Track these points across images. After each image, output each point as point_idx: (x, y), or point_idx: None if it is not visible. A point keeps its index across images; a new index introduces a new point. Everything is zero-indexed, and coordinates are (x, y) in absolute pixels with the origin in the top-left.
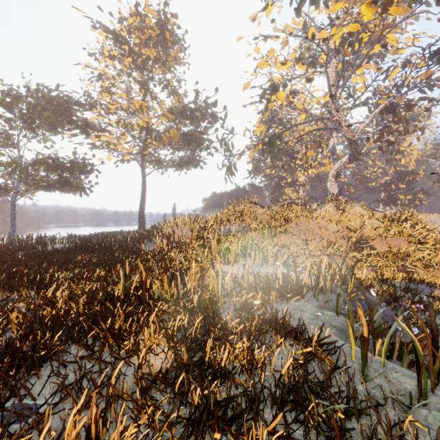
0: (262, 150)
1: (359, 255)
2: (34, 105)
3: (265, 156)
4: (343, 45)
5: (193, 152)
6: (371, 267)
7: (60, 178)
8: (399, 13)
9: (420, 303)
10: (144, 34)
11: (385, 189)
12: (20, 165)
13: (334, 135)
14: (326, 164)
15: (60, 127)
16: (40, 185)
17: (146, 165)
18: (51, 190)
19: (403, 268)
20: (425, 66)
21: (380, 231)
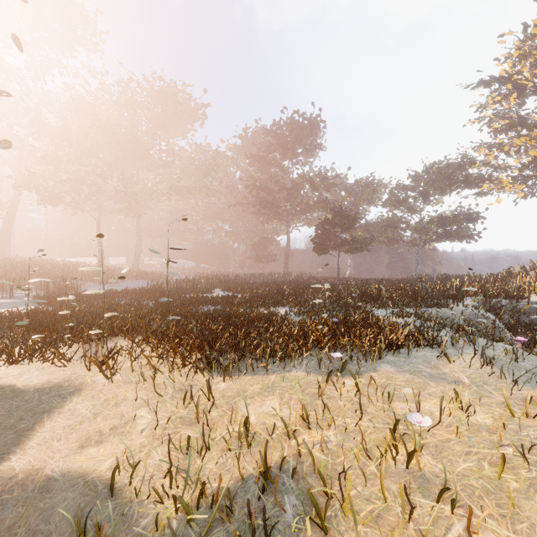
0: None
1: None
2: (428, 180)
3: None
4: None
5: None
6: None
7: (444, 231)
8: None
9: None
10: (533, 56)
11: None
12: (418, 227)
13: None
14: None
15: (448, 188)
16: (432, 238)
17: None
18: (440, 241)
19: None
20: None
21: None
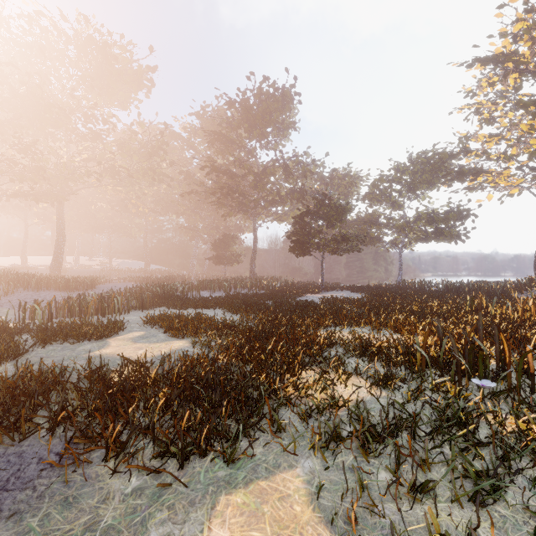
0: None
1: None
2: (414, 172)
3: None
4: None
5: None
6: None
7: (435, 230)
8: None
9: None
10: None
11: None
12: (405, 224)
13: None
14: None
15: (436, 182)
16: (419, 238)
17: None
18: (428, 241)
19: None
20: None
21: None
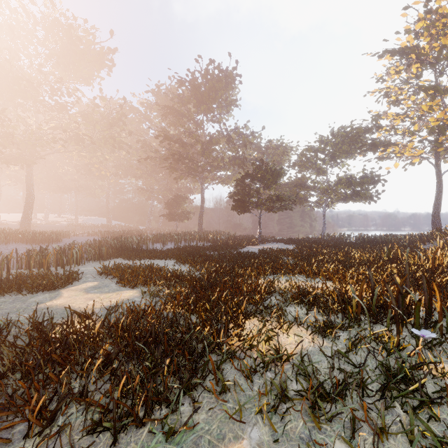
0: None
1: None
2: (335, 143)
3: None
4: None
5: None
6: None
7: (353, 192)
8: None
9: None
10: (435, 28)
11: None
12: (328, 187)
13: None
14: None
15: (353, 152)
16: (339, 199)
17: (444, 160)
18: (346, 201)
19: None
20: None
21: None
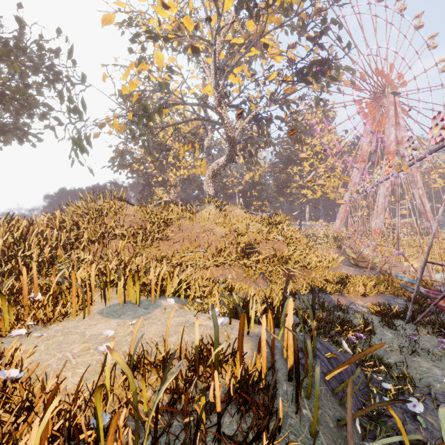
0: (131, 131)
1: (250, 262)
2: None
3: (135, 140)
4: (242, 5)
5: (16, 118)
6: (261, 274)
7: None
8: (274, 21)
9: (347, 325)
10: None
11: (243, 195)
12: None
13: (209, 134)
14: (196, 167)
15: None
16: None
17: None
18: None
19: (285, 271)
20: (292, 80)
21: (263, 234)
